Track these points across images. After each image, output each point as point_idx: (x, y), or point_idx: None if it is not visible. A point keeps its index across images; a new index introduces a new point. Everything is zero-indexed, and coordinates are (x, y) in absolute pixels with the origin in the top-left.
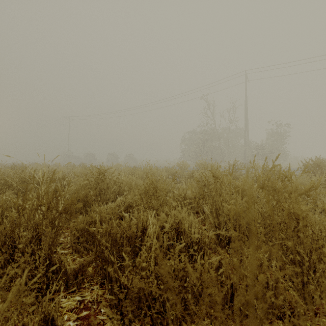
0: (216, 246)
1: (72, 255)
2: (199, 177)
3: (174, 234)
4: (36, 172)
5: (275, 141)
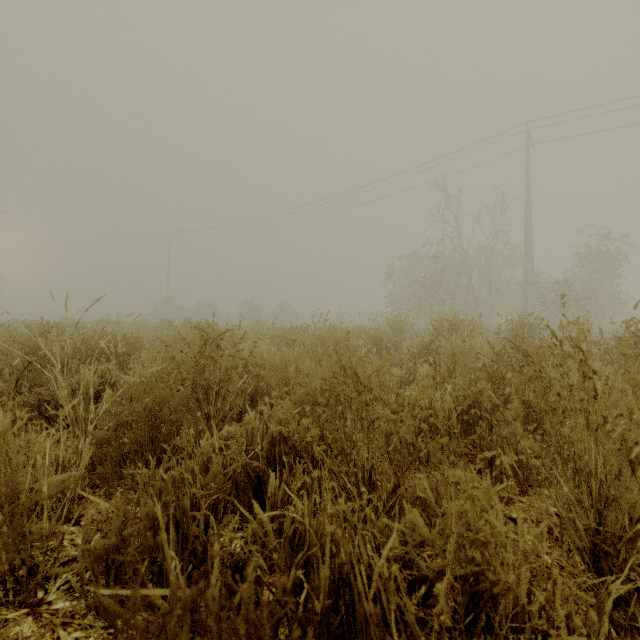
0: (611, 631)
1: (82, 632)
2: (451, 351)
3: (461, 596)
4: (64, 338)
5: (595, 272)
